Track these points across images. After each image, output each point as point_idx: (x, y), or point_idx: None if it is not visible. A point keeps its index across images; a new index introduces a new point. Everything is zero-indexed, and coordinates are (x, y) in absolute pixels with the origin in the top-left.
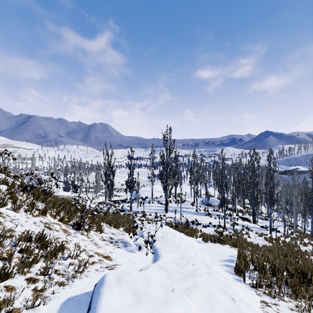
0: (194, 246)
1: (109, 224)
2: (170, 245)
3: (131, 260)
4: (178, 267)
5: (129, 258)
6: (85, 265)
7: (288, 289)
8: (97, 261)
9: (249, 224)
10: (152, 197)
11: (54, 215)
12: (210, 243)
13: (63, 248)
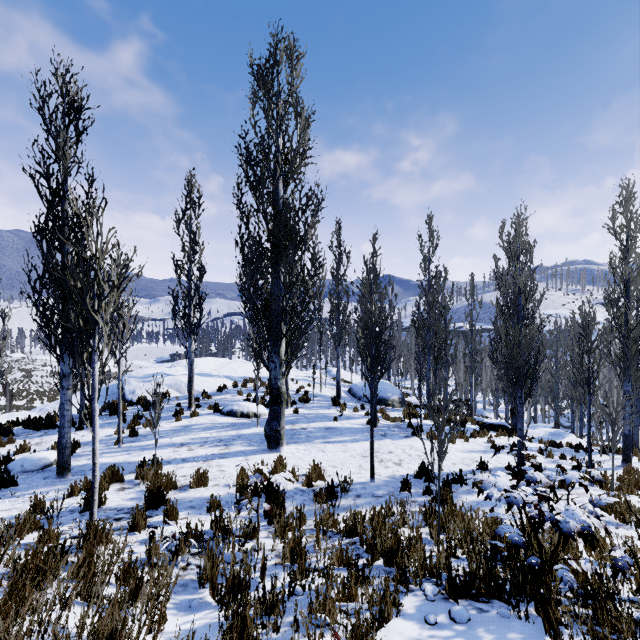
0: None
1: None
2: None
3: None
4: None
5: None
6: None
7: None
8: None
9: (526, 443)
10: (189, 393)
11: None
12: None
13: None
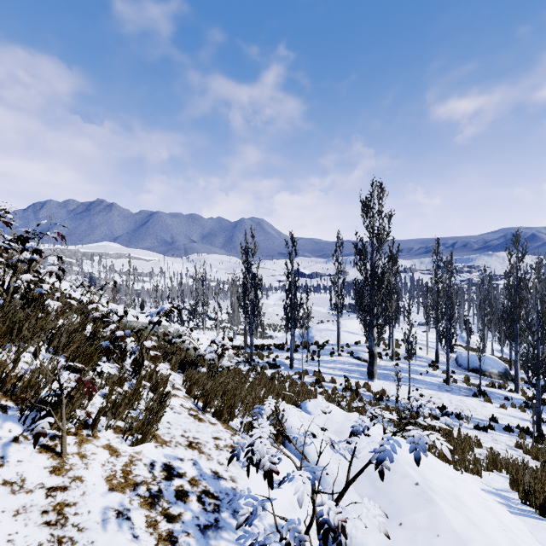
0: None
1: (203, 403)
2: (414, 543)
3: None
4: None
5: None
6: None
7: None
8: None
9: None
10: (338, 344)
11: None
12: None
13: None
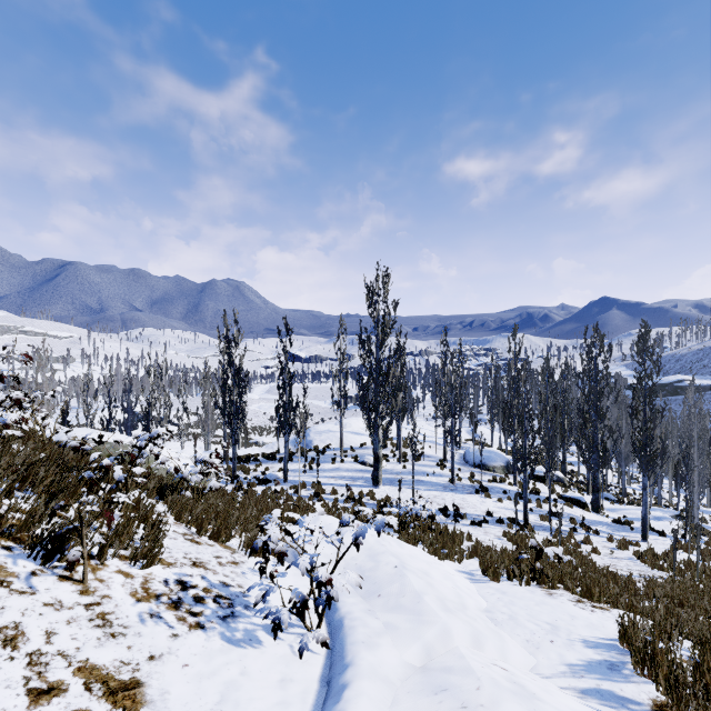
0: (465, 604)
1: (197, 527)
2: (387, 604)
3: (228, 696)
4: None
5: (223, 687)
6: None
7: None
8: None
9: (585, 515)
10: (340, 448)
11: None
12: (508, 583)
13: None
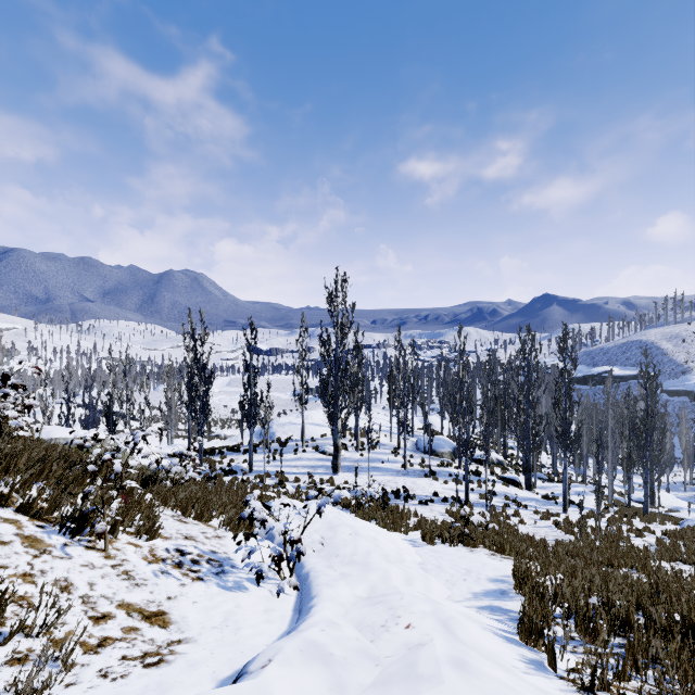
0: (404, 559)
1: (183, 510)
2: (343, 561)
3: (230, 618)
4: (366, 635)
5: (224, 613)
6: (67, 659)
7: (662, 674)
8: (116, 637)
9: (518, 493)
10: (302, 439)
11: (6, 495)
12: (441, 545)
13: (1, 604)
